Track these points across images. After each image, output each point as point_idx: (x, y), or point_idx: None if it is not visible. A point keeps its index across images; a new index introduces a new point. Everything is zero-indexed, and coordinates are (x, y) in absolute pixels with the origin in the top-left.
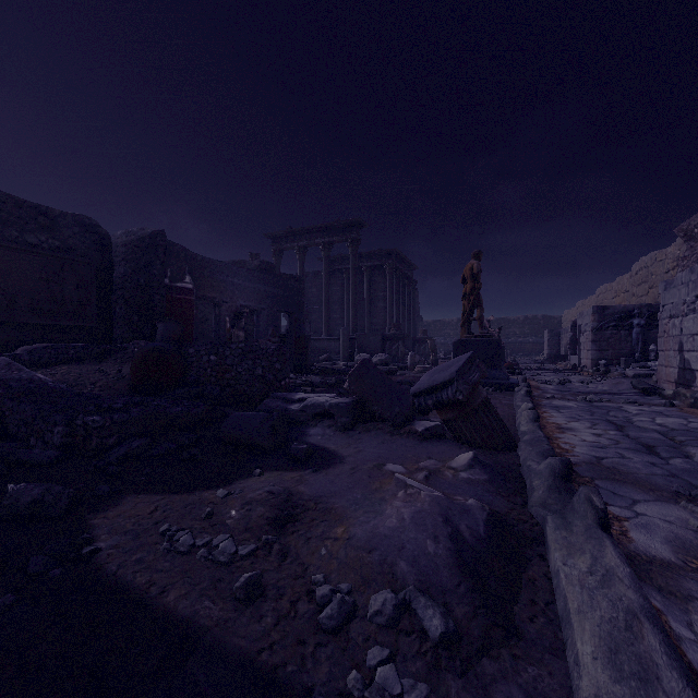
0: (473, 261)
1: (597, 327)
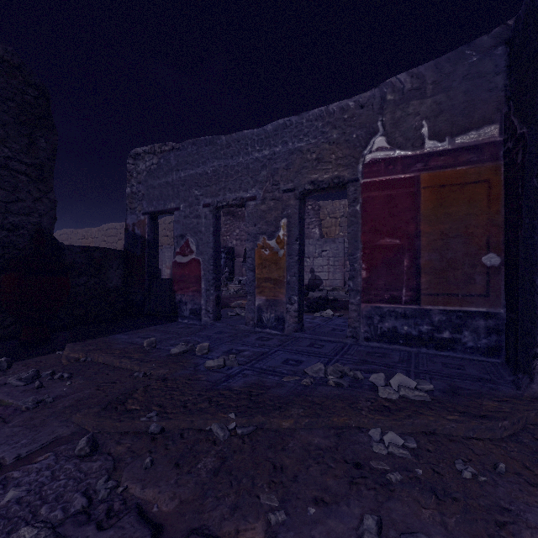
0: None
1: None
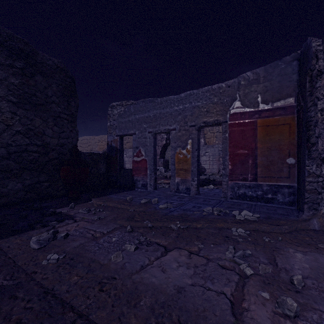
0: None
1: None
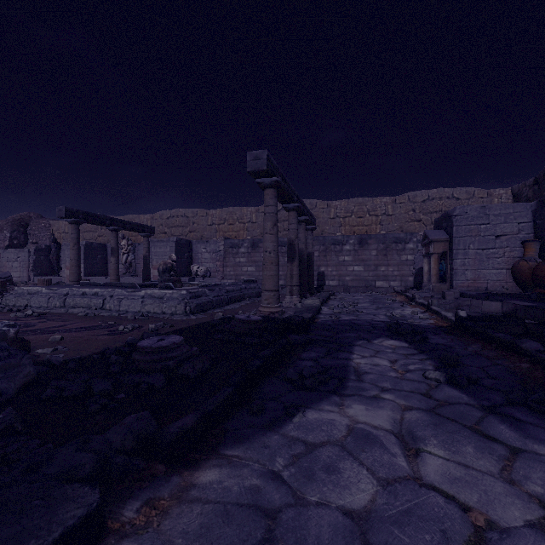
0: None
1: None
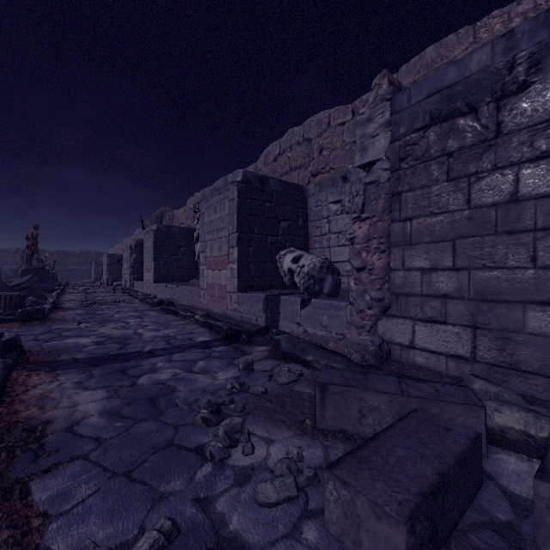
0: (34, 230)
1: (109, 264)
